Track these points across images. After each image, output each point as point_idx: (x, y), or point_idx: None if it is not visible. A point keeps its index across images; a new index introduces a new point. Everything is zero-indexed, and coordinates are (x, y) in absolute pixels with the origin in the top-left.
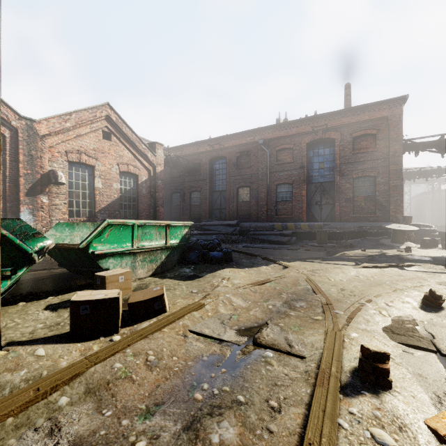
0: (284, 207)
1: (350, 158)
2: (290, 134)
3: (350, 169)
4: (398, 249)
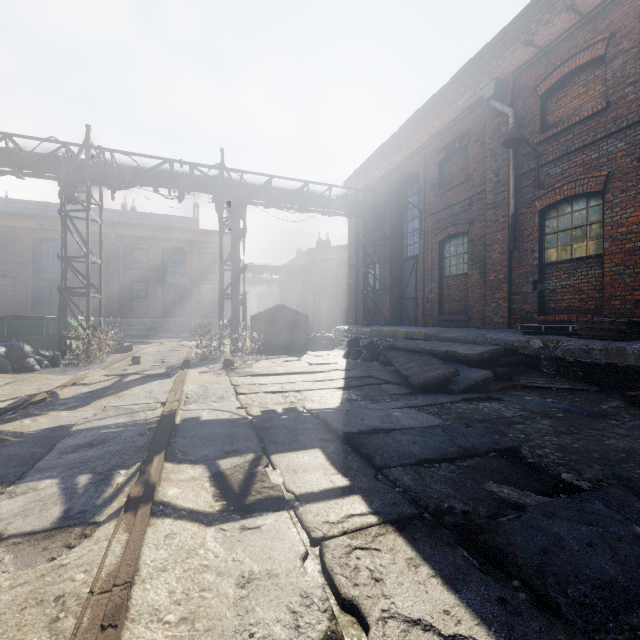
0: (140, 304)
1: (198, 268)
2: (146, 236)
3: (198, 277)
4: None
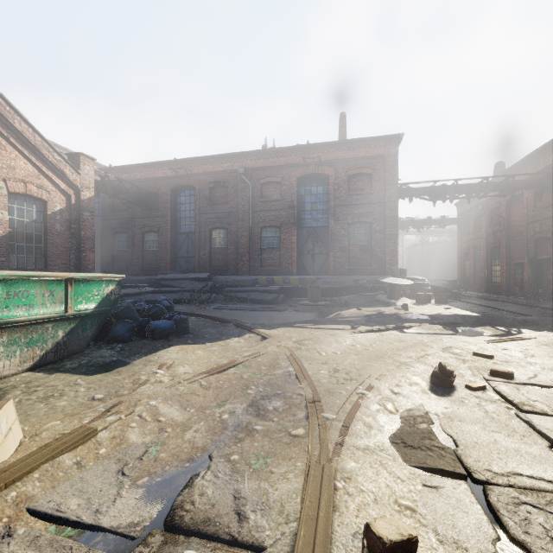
0: (271, 256)
1: (346, 200)
2: (277, 164)
3: (346, 213)
4: (394, 306)
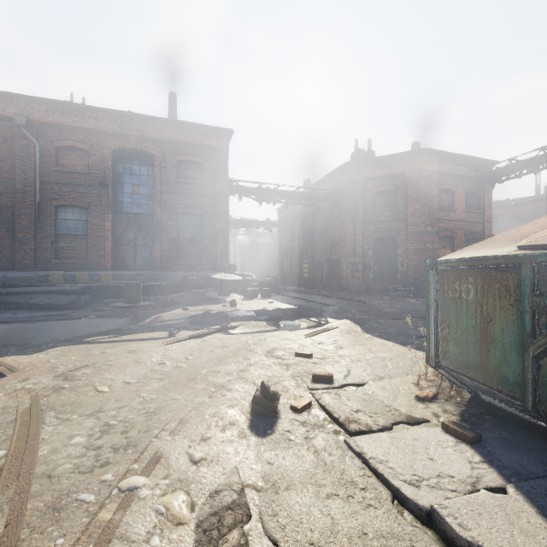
0: (73, 245)
1: (175, 187)
2: (83, 126)
3: (175, 202)
4: (224, 303)
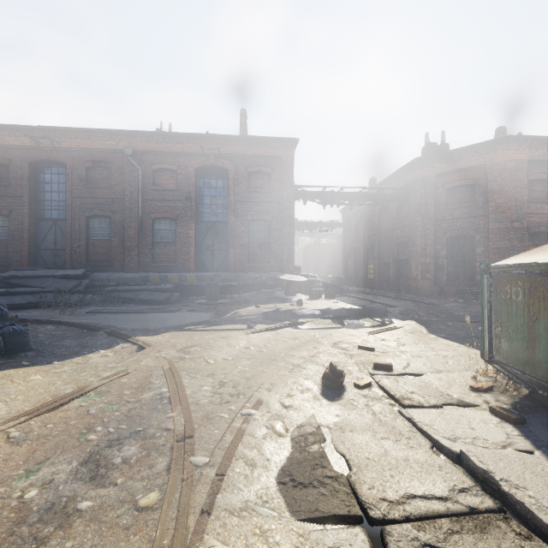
0: (165, 251)
1: (246, 196)
2: (173, 150)
3: (246, 210)
4: (291, 302)
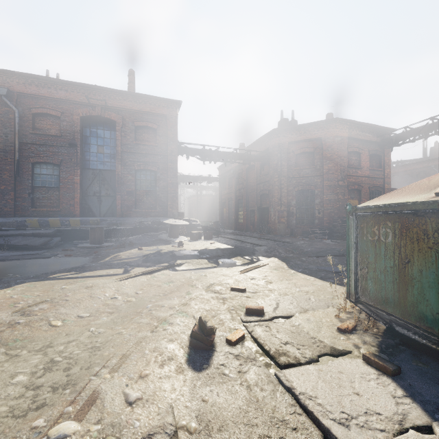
0: (47, 196)
1: (133, 148)
2: (55, 96)
3: (133, 160)
4: (173, 243)
